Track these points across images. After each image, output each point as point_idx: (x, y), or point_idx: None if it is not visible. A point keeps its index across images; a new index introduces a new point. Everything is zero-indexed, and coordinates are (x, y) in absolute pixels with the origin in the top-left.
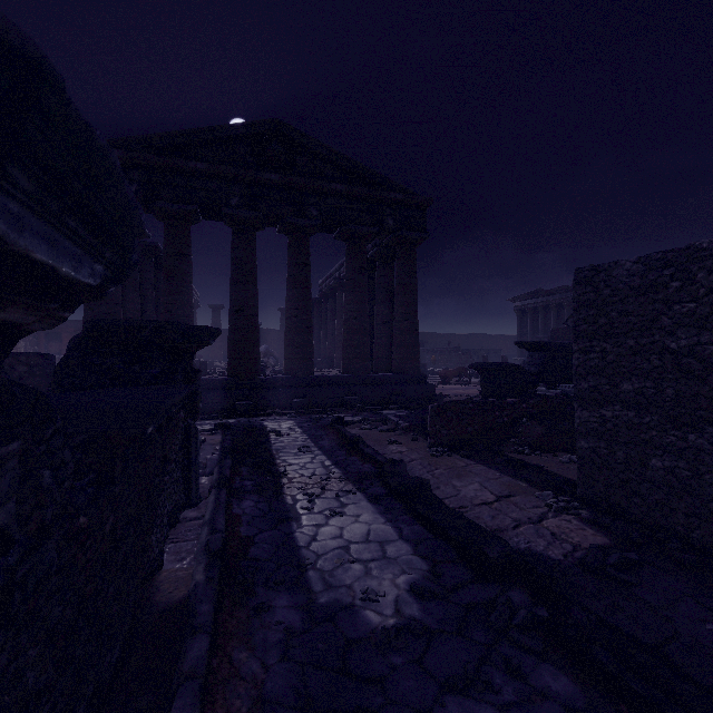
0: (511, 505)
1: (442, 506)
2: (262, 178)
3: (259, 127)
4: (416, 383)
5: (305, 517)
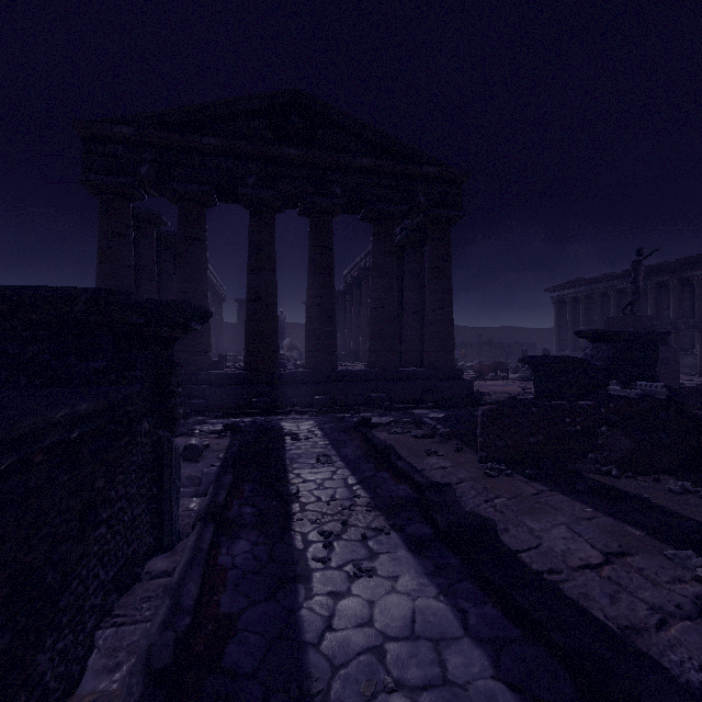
0: (634, 573)
1: (523, 570)
2: (280, 154)
3: (277, 98)
4: (450, 379)
5: (318, 576)
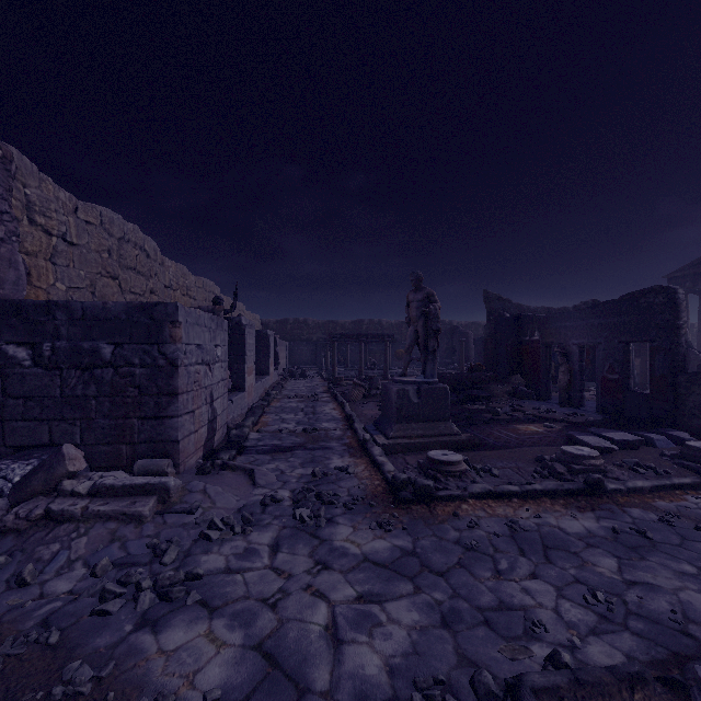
0: None
1: None
2: None
3: None
4: None
5: None
